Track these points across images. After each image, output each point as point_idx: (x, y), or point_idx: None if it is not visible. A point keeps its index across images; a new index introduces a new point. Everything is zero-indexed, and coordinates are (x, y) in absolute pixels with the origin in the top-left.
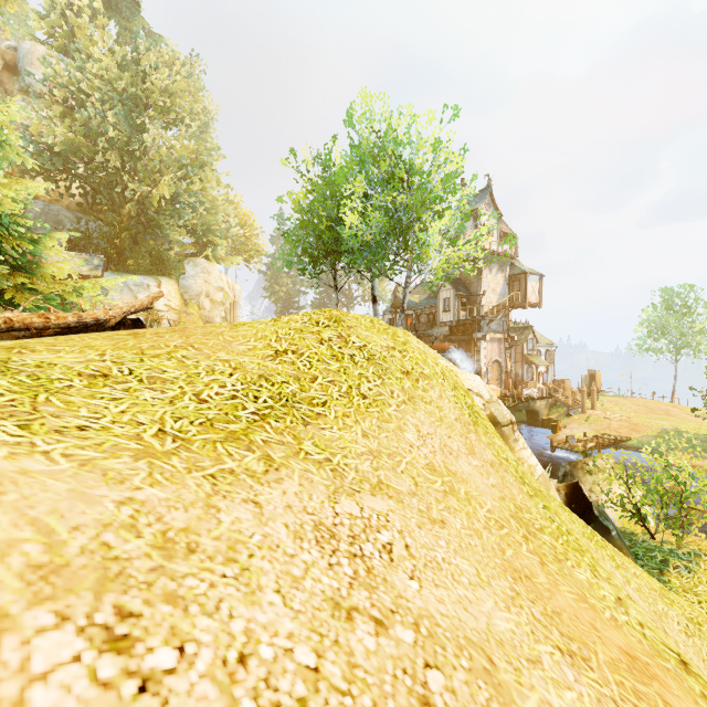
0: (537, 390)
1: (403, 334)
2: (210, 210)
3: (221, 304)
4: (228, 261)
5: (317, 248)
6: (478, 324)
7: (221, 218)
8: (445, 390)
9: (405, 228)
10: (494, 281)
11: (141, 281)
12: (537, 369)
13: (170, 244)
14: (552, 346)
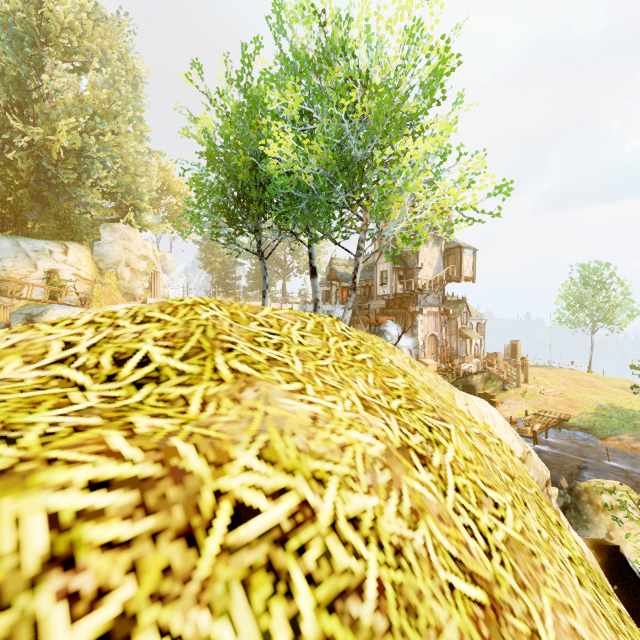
0: (474, 365)
1: (384, 347)
2: (129, 170)
3: (144, 274)
4: (154, 228)
5: (234, 198)
6: (416, 297)
7: (141, 179)
8: (572, 581)
9: (362, 163)
10: (430, 254)
11: (42, 246)
12: (471, 343)
13: (81, 206)
14: (483, 319)
